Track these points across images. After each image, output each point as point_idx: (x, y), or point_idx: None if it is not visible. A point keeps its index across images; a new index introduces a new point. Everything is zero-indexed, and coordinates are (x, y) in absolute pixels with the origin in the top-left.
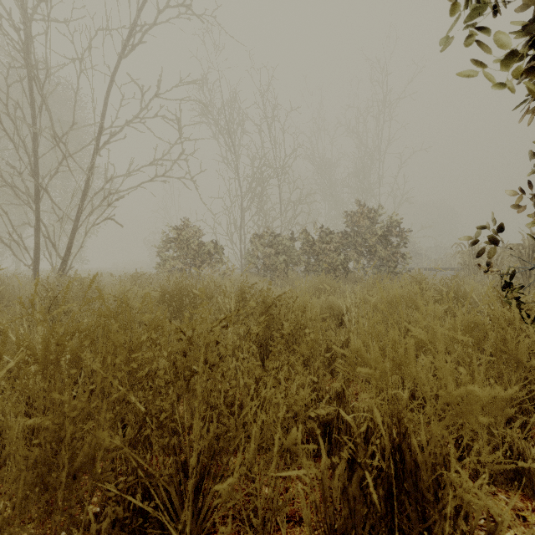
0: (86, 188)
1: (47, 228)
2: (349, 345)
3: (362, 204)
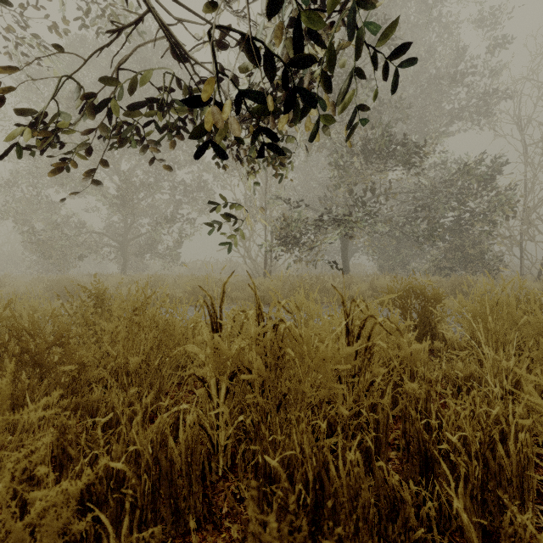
0: None
1: None
2: None
3: None
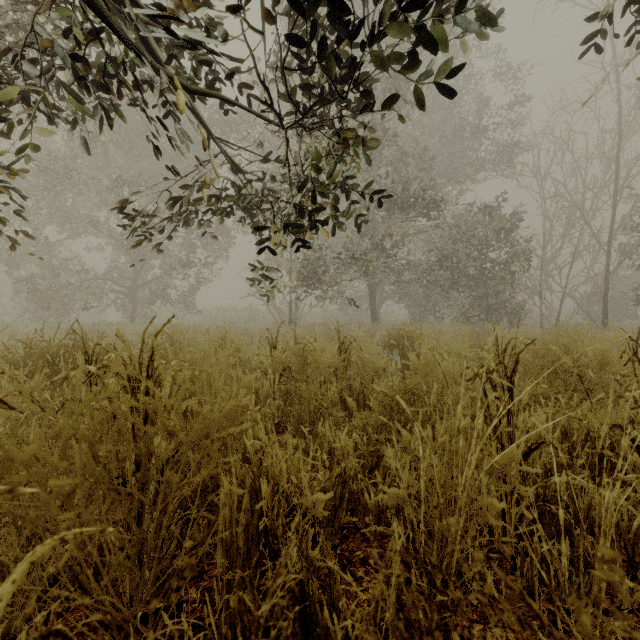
0: None
1: None
2: None
3: None
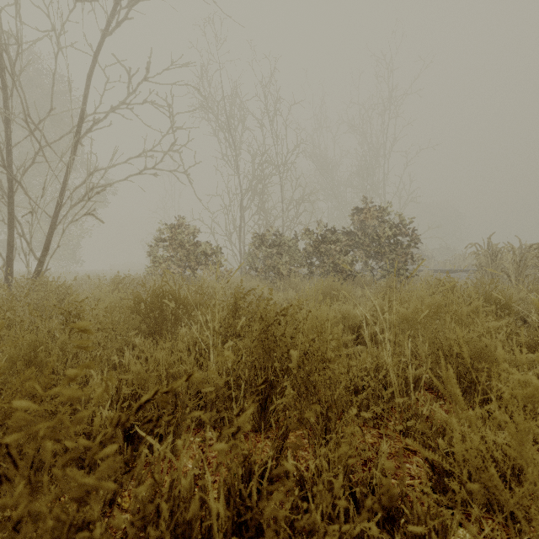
0: (66, 181)
1: (21, 225)
2: (377, 374)
3: (370, 201)
